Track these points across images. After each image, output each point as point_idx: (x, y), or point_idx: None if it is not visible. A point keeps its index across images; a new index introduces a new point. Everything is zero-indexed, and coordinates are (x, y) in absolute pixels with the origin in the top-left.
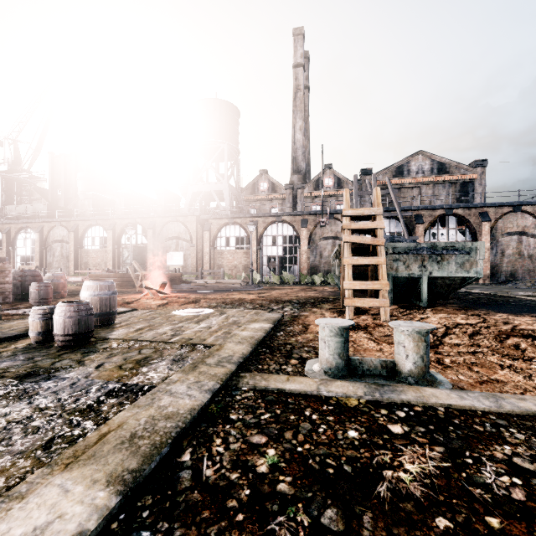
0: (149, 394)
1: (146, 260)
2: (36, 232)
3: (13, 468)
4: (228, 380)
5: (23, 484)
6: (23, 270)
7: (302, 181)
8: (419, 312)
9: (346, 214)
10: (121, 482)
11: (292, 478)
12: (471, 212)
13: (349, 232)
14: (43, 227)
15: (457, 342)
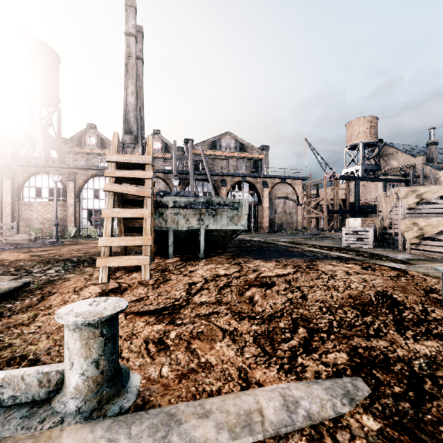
0: None
1: None
2: None
3: None
4: None
5: None
6: None
7: (134, 141)
8: (193, 264)
9: (110, 160)
10: None
11: None
12: (257, 180)
13: (113, 180)
14: None
15: (203, 301)
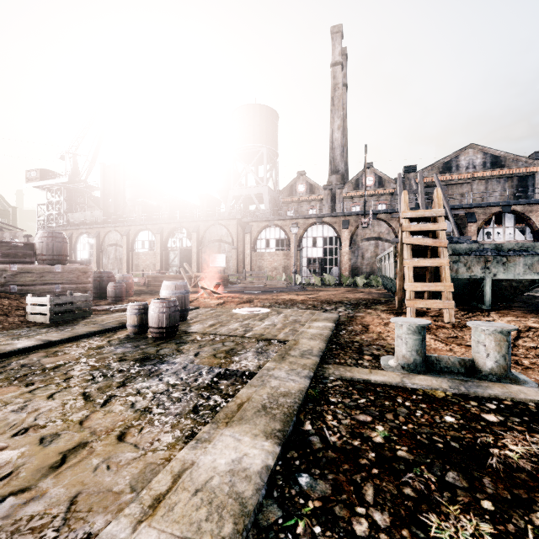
0: (257, 377)
1: (190, 262)
2: (94, 237)
3: (181, 424)
4: (317, 370)
5: (203, 433)
6: (100, 272)
7: (341, 181)
8: (483, 315)
9: (405, 216)
10: (276, 437)
11: (407, 448)
12: (532, 208)
13: (409, 234)
14: (100, 232)
15: (533, 345)
